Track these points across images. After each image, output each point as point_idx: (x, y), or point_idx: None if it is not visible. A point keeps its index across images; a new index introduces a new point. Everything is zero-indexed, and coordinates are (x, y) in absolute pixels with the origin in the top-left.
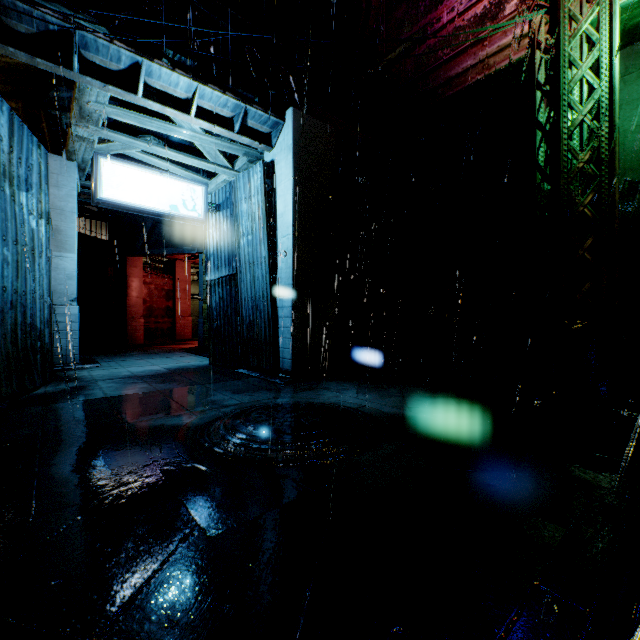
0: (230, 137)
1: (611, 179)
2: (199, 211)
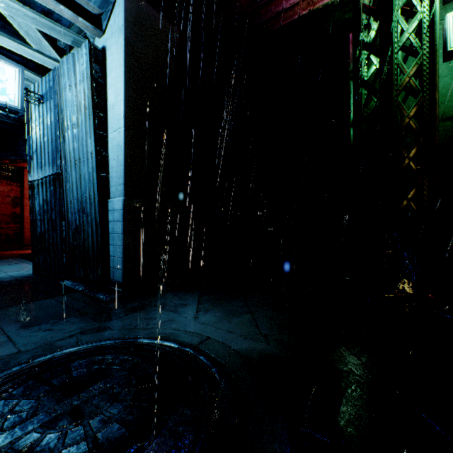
0: (43, 2)
1: (432, 94)
2: (11, 96)
